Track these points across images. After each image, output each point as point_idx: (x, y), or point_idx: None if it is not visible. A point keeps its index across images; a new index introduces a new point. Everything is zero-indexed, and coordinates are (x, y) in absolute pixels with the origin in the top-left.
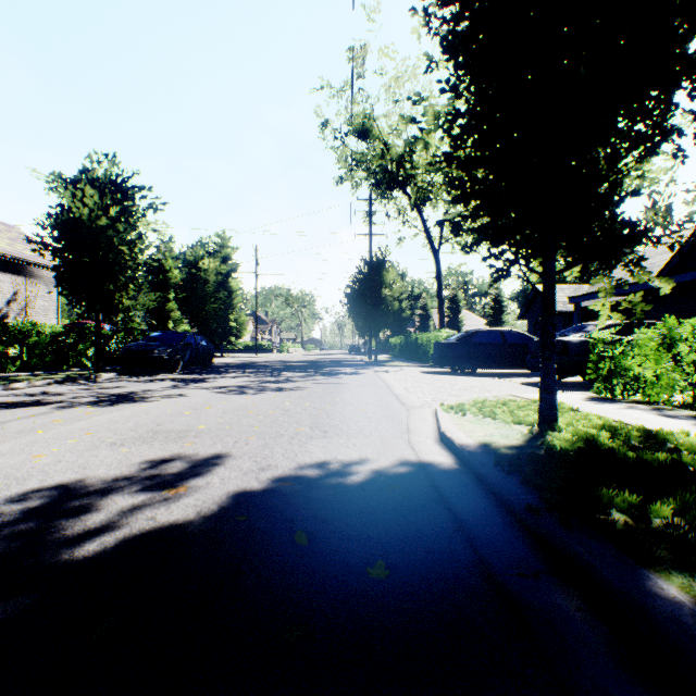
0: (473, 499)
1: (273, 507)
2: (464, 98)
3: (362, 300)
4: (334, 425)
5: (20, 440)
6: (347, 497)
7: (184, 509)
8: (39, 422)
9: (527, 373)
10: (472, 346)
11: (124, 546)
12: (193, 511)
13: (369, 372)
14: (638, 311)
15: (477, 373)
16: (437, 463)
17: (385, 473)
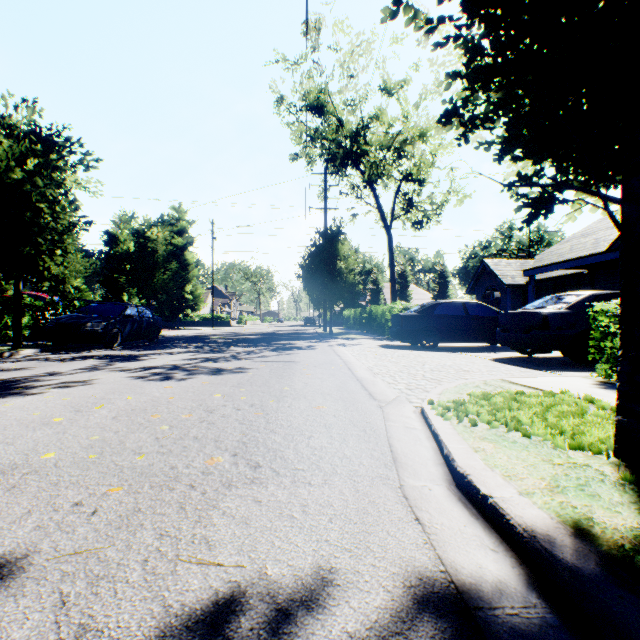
0: None
1: None
2: None
3: (317, 272)
4: (273, 448)
5: None
6: None
7: None
8: None
9: (488, 347)
10: (433, 318)
11: None
12: None
13: (324, 346)
14: None
15: (438, 347)
16: (495, 594)
17: None
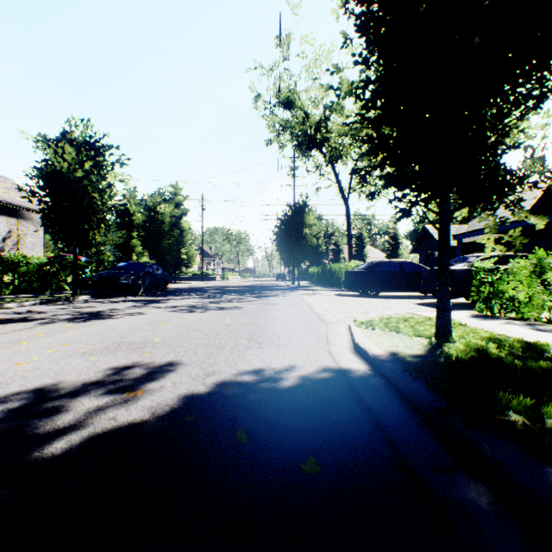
0: (387, 401)
1: (217, 408)
2: (375, 67)
3: (287, 237)
4: (266, 338)
5: (6, 351)
6: (280, 399)
7: (141, 410)
8: (24, 335)
9: (420, 295)
10: (376, 274)
11: (88, 444)
12: (148, 412)
13: (293, 295)
14: (518, 244)
15: (380, 295)
16: (354, 370)
17: (311, 378)
